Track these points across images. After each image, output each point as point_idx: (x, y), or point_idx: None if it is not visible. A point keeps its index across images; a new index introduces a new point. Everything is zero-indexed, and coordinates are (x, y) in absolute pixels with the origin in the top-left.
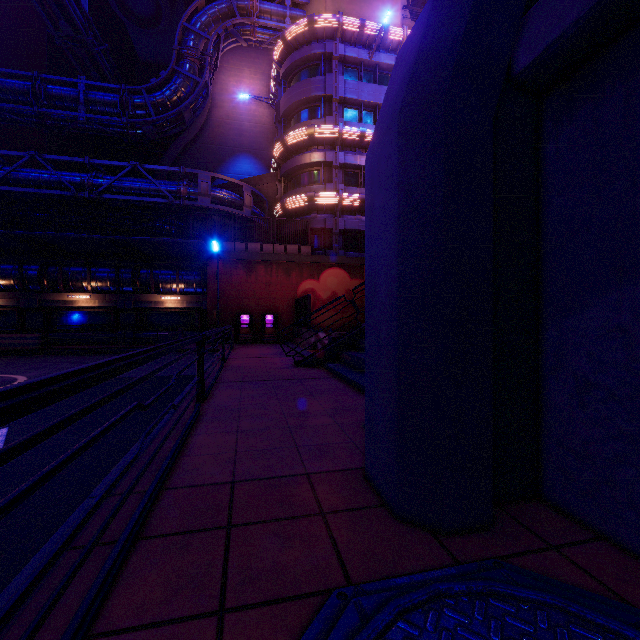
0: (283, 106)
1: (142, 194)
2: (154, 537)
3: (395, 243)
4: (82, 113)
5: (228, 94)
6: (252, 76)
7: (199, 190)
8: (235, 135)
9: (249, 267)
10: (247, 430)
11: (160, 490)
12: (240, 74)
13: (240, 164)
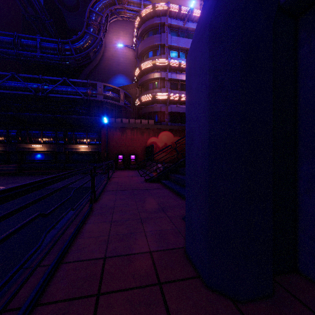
0: (140, 50)
1: (68, 94)
2: (47, 304)
3: (207, 109)
4: (38, 53)
5: (112, 44)
6: (124, 35)
7: (97, 92)
8: (116, 65)
9: (122, 131)
10: (117, 220)
11: (59, 264)
12: (118, 34)
13: (118, 79)
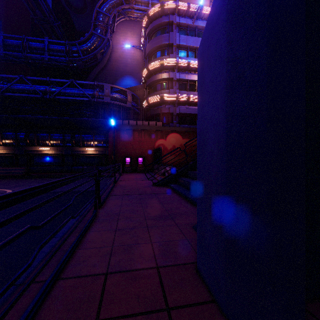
0: (147, 50)
1: (75, 96)
2: None
3: (223, 105)
4: (46, 56)
5: (120, 45)
6: (132, 36)
7: (104, 93)
8: (123, 66)
9: (130, 133)
10: (122, 229)
11: (56, 280)
12: (126, 35)
13: (126, 81)
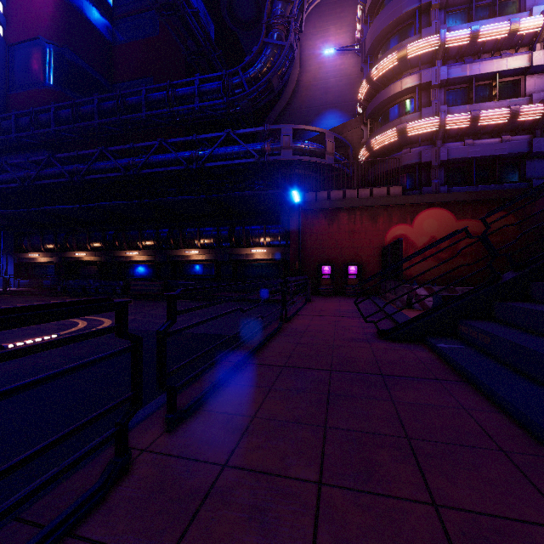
0: (369, 41)
1: (234, 158)
2: None
3: None
4: (197, 104)
5: (314, 57)
6: (337, 32)
7: (281, 144)
8: (321, 94)
9: (331, 216)
10: None
11: None
12: (326, 34)
13: (326, 121)
